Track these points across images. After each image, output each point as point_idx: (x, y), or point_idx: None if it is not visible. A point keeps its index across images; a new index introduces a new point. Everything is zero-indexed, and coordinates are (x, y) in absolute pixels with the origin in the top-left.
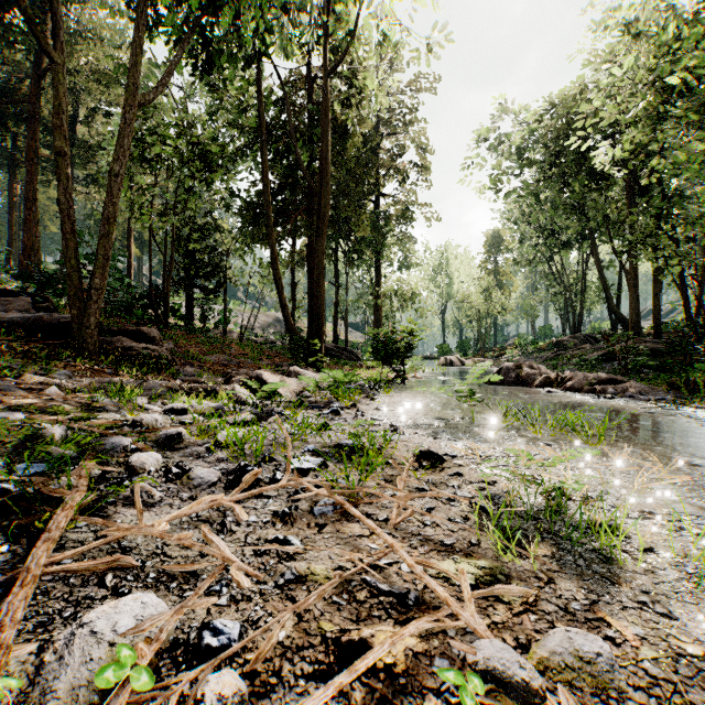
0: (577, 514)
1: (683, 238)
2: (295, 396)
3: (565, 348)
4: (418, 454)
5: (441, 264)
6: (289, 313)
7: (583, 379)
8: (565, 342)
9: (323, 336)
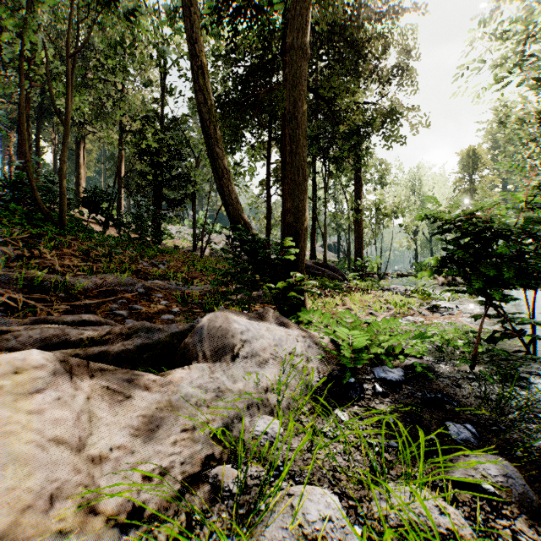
0: None
1: None
2: None
3: None
4: None
5: (413, 185)
6: (232, 187)
7: None
8: None
9: (303, 236)
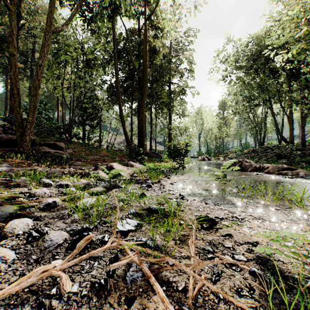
0: None
1: None
2: (130, 176)
3: (257, 153)
4: (199, 218)
5: (198, 115)
6: (128, 135)
7: (274, 168)
8: (257, 150)
9: (144, 146)
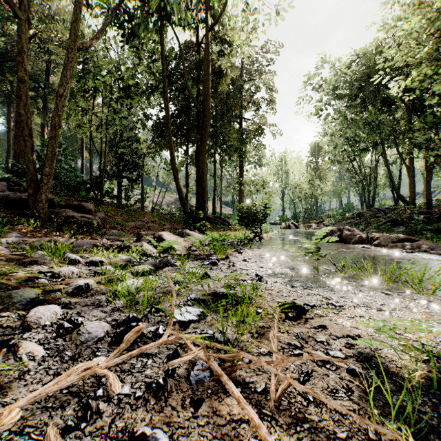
0: None
1: None
2: (186, 250)
3: (364, 217)
4: (283, 305)
5: (281, 164)
6: (182, 193)
7: (387, 238)
8: (364, 213)
9: (205, 209)
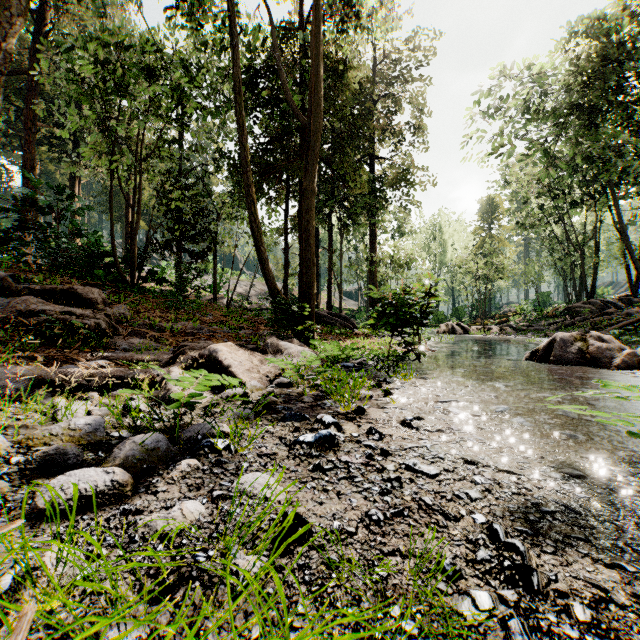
0: None
1: None
2: (268, 382)
3: (578, 315)
4: None
5: (434, 232)
6: (270, 270)
7: None
8: (578, 308)
9: (313, 299)
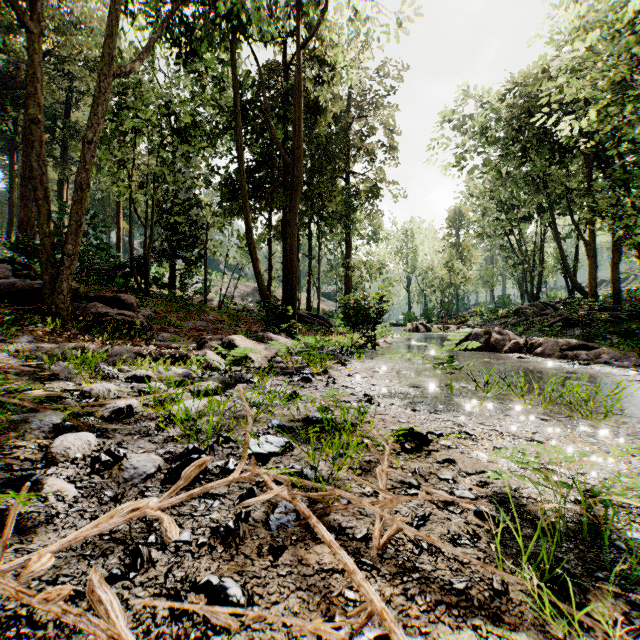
0: (626, 532)
1: (639, 210)
2: (267, 361)
3: (525, 315)
4: (398, 433)
5: (406, 238)
6: (263, 281)
7: (553, 345)
8: (525, 309)
9: (296, 303)
